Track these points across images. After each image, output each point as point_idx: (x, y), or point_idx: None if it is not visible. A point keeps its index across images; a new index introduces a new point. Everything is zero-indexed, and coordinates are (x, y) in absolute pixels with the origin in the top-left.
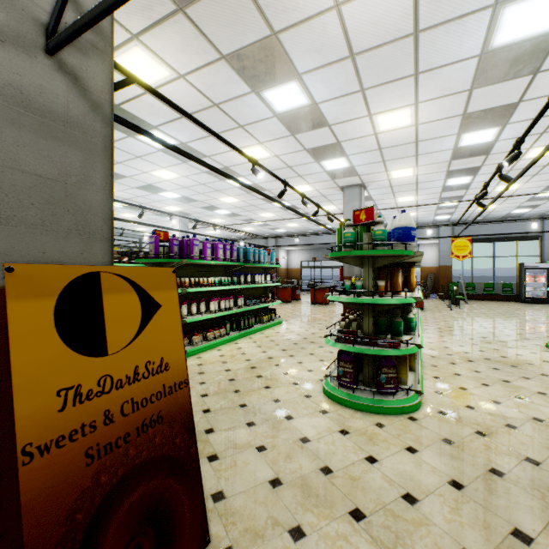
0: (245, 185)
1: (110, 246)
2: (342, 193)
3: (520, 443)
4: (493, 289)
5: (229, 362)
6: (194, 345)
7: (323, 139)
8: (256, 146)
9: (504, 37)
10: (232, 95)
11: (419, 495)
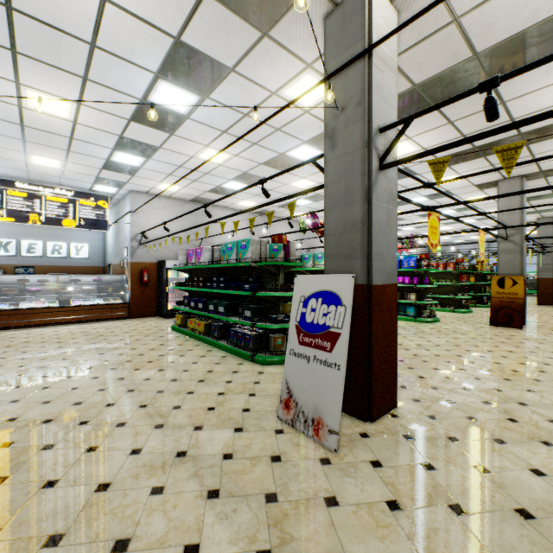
0: None
1: (520, 271)
2: None
3: None
4: None
5: None
6: None
7: None
8: None
9: None
10: None
11: None
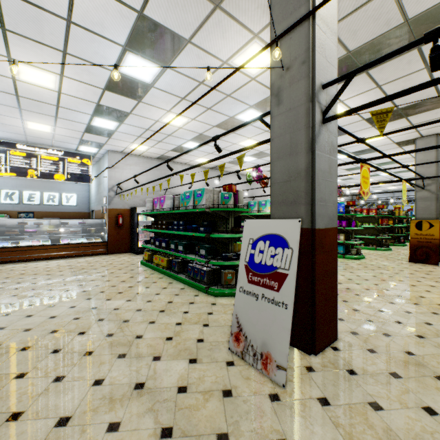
0: None
1: (436, 216)
2: None
3: None
4: None
5: None
6: None
7: None
8: None
9: None
10: None
11: None
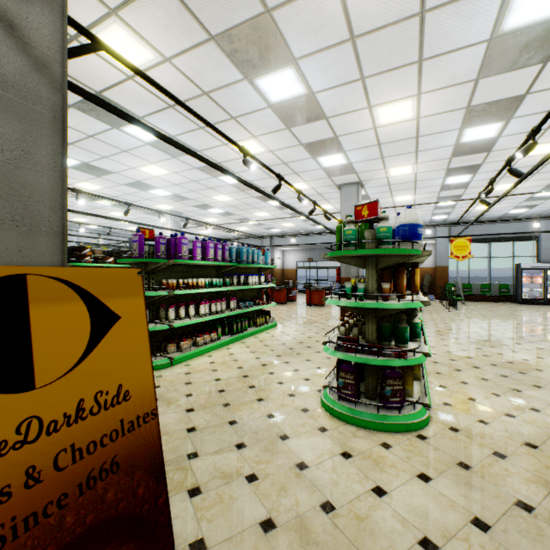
0: (236, 178)
1: (61, 242)
2: (339, 191)
3: (544, 466)
4: (490, 290)
5: (219, 370)
6: (182, 351)
7: (320, 133)
8: (249, 140)
9: (517, 19)
10: (222, 82)
11: (438, 540)
